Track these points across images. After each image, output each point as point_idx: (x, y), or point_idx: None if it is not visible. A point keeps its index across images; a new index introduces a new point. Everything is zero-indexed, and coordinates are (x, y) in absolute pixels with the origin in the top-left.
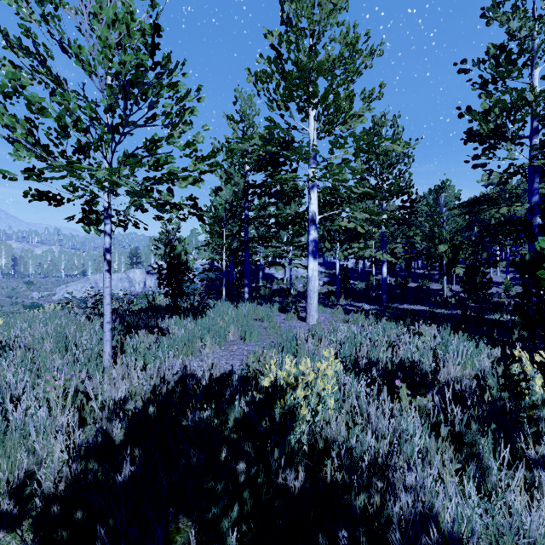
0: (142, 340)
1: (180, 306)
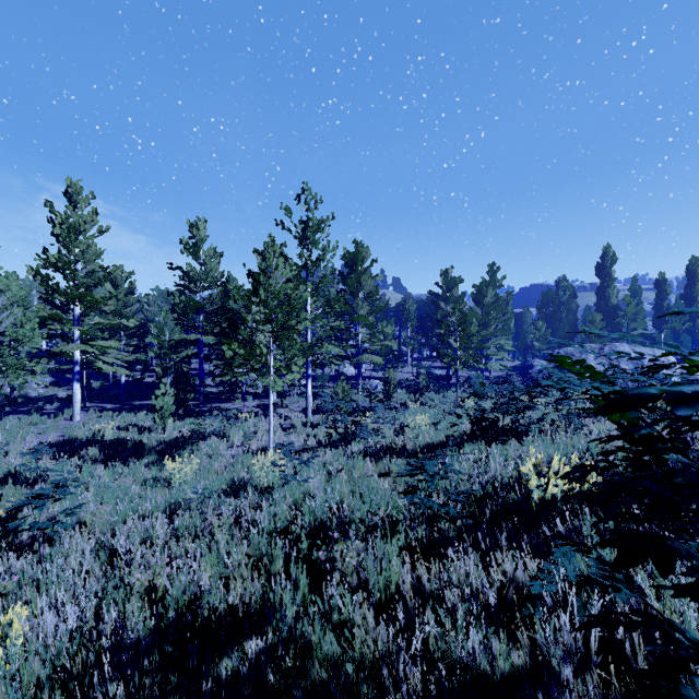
0: None
1: None
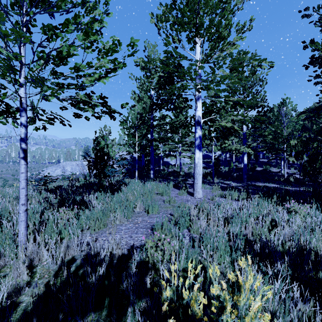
0: (62, 215)
1: (104, 184)
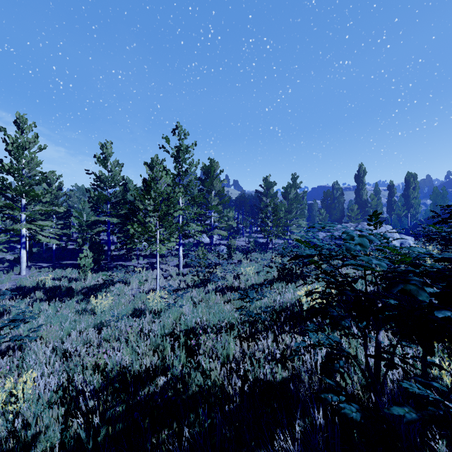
0: None
1: None
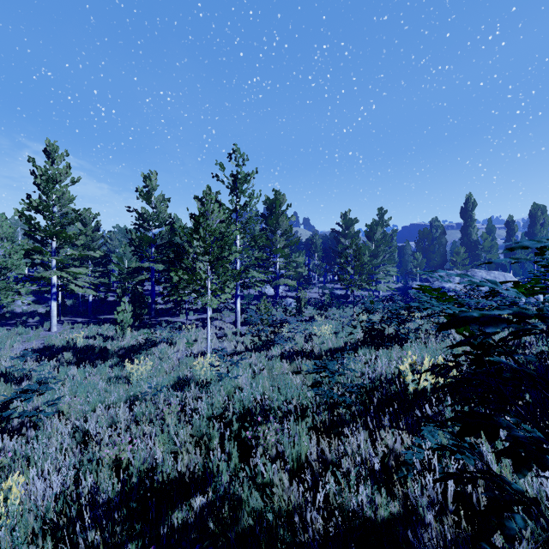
0: None
1: None
